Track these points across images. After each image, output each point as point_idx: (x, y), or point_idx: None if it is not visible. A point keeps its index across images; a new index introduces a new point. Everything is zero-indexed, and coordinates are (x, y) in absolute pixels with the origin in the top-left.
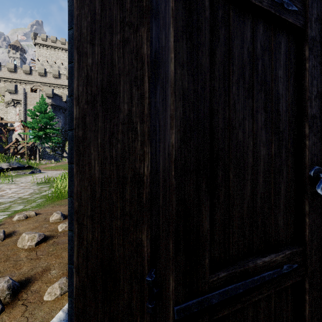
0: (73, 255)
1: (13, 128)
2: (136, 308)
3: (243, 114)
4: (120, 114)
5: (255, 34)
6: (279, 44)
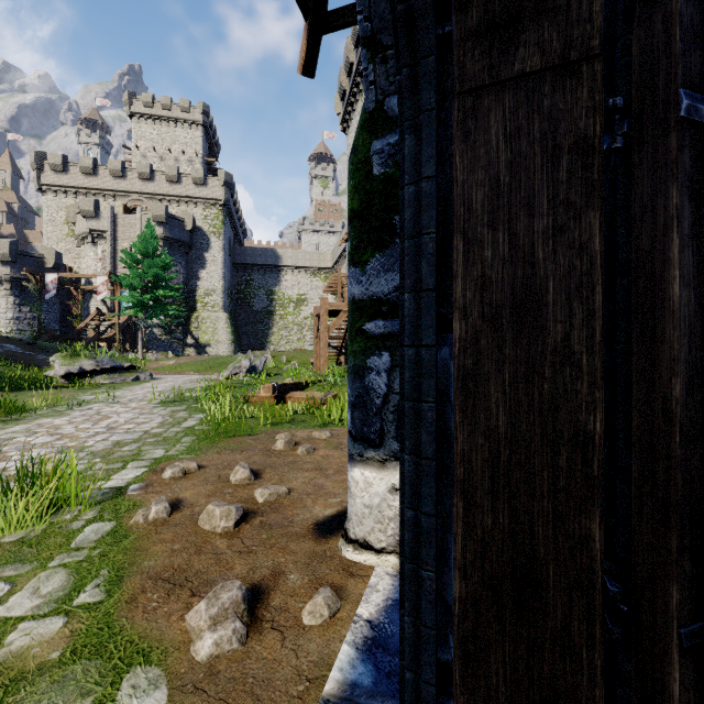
0: (422, 549)
1: (92, 287)
2: (579, 633)
3: None
4: (548, 339)
5: None
6: None
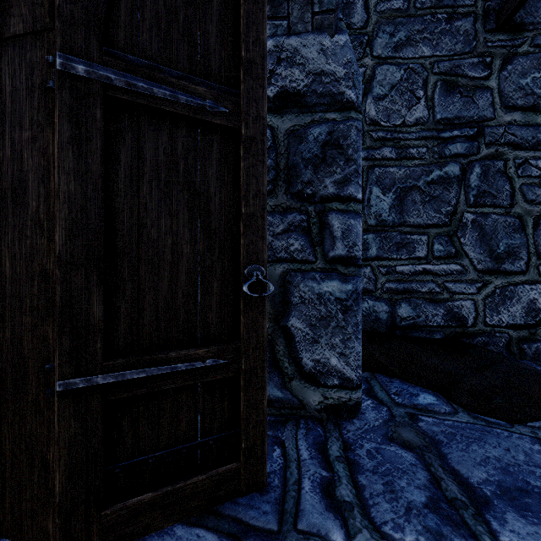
0: None
1: None
2: (43, 400)
3: (158, 213)
4: (29, 211)
5: (175, 136)
6: (210, 143)
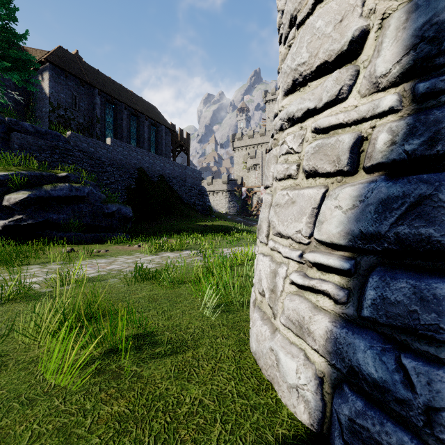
0: None
1: (255, 191)
2: None
3: None
4: None
5: None
6: None
